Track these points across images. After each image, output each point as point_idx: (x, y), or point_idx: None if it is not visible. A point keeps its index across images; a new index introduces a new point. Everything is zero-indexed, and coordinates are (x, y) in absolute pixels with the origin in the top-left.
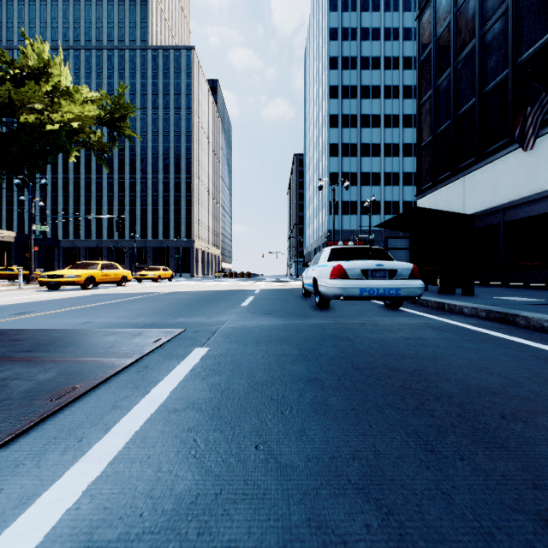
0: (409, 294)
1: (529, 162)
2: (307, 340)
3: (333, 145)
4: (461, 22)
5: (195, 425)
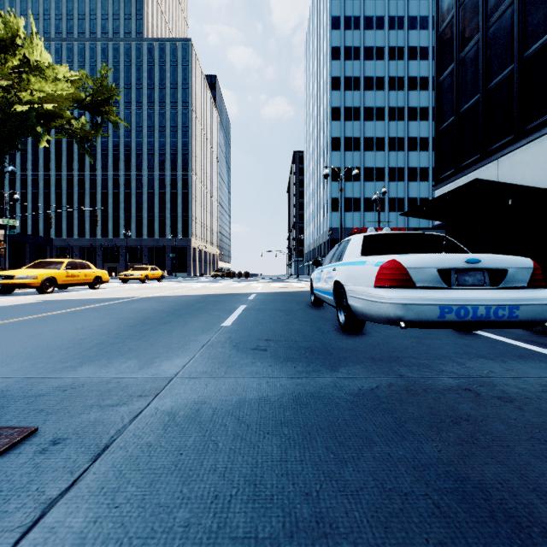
0: (534, 318)
1: None
2: (399, 541)
3: (335, 138)
4: None
5: None
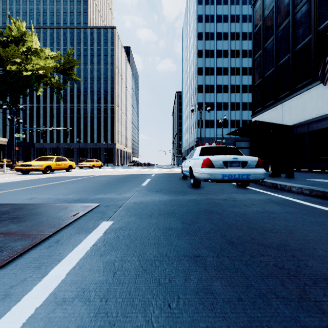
0: (256, 178)
1: (325, 93)
2: (187, 213)
3: (199, 85)
4: (280, 7)
5: (76, 327)
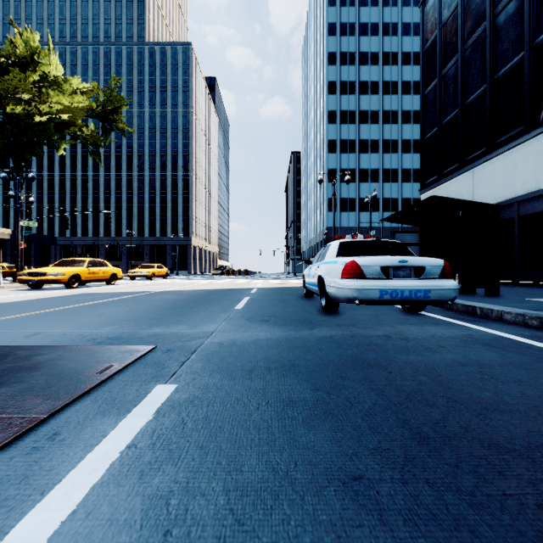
0: (441, 298)
1: None
2: (322, 367)
3: (331, 141)
4: (470, 5)
5: None
